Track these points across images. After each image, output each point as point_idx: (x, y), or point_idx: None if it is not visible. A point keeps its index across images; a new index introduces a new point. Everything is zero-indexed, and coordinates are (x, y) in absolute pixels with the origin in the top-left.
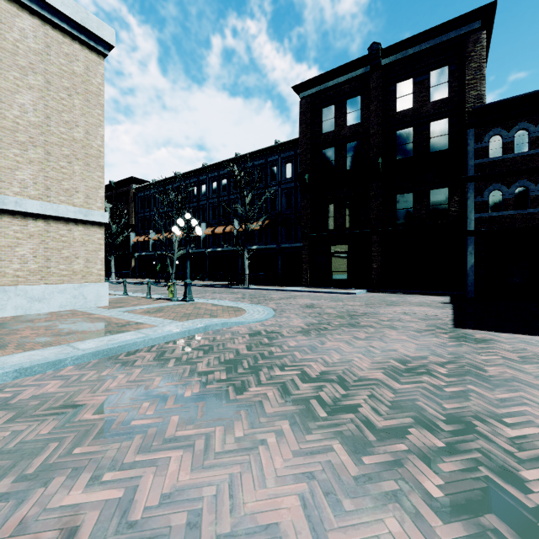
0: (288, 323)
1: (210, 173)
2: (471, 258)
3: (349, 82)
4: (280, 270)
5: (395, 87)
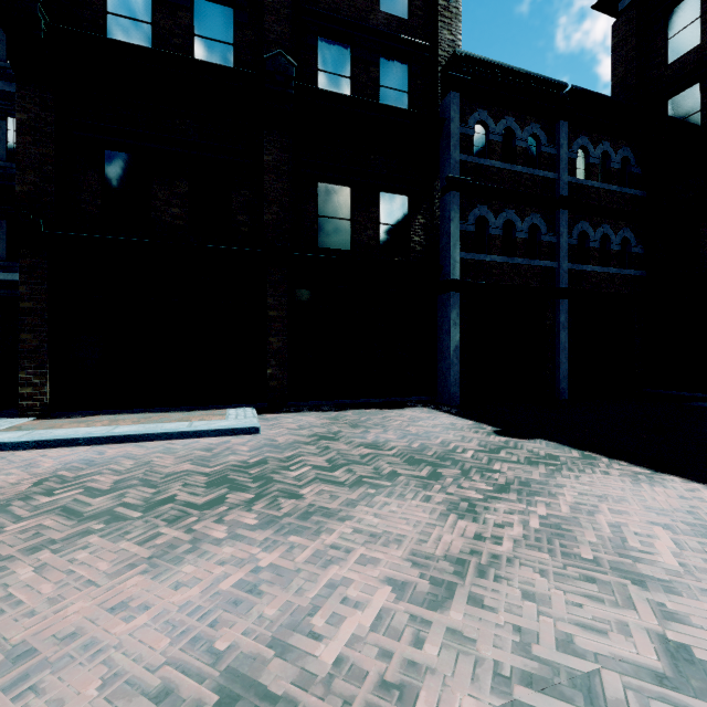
0: None
1: None
2: (455, 333)
3: None
4: None
5: None
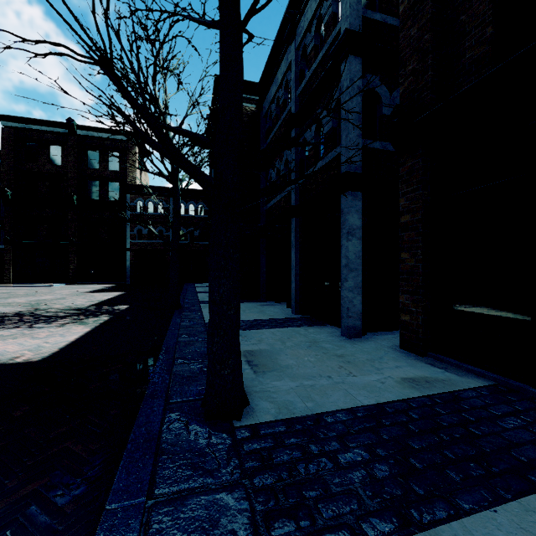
0: None
1: None
2: (128, 263)
3: (51, 133)
4: None
5: (87, 151)
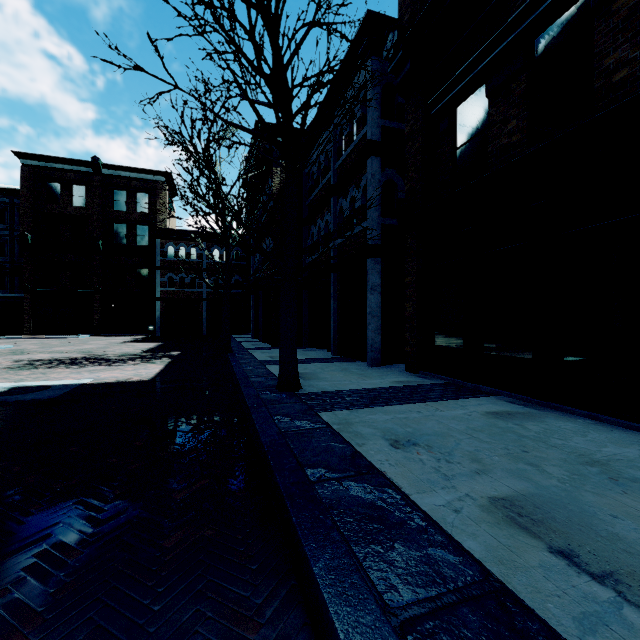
0: (28, 347)
1: None
2: (158, 313)
3: (74, 172)
4: None
5: (113, 192)
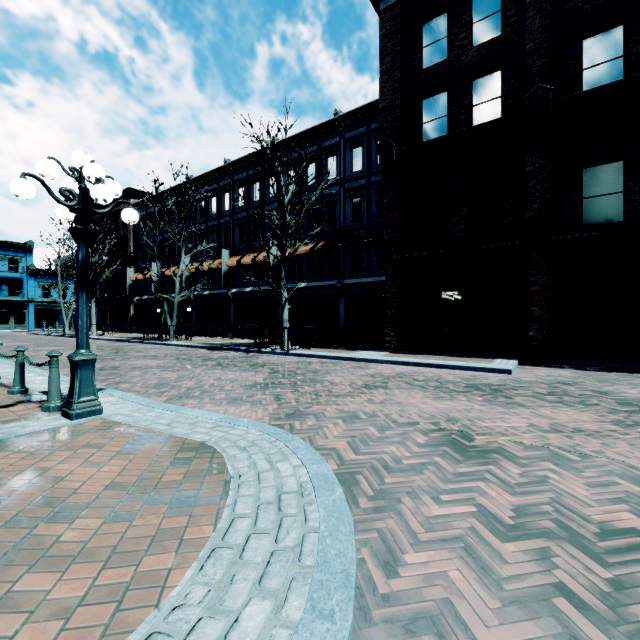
0: None
1: (235, 175)
2: None
3: None
4: (343, 321)
5: None
